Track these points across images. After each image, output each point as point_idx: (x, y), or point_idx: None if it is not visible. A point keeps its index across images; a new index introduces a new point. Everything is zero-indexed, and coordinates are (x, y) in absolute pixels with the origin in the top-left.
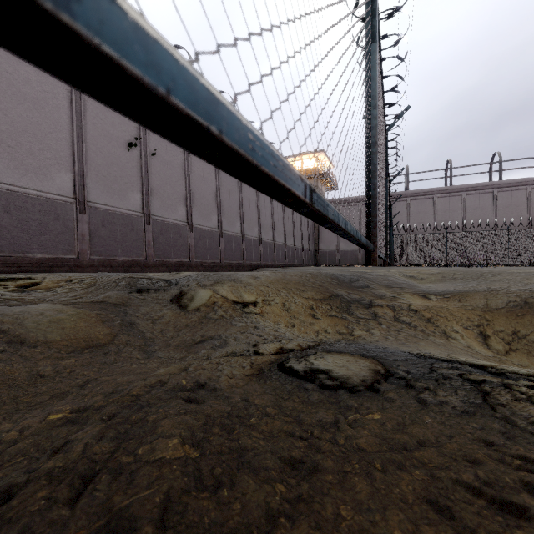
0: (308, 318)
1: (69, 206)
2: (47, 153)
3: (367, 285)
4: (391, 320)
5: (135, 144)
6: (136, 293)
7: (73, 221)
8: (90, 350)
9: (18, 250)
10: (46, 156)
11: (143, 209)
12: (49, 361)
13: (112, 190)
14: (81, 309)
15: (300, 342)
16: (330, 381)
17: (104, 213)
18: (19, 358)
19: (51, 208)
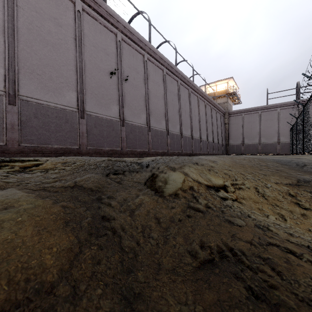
0: (294, 208)
1: (74, 114)
2: (61, 79)
3: None
4: None
5: (115, 73)
6: (113, 176)
7: (77, 124)
8: None
9: (43, 142)
10: (60, 81)
11: (119, 116)
12: None
13: (100, 104)
14: (43, 201)
15: None
16: None
17: (96, 118)
18: None
19: (63, 115)
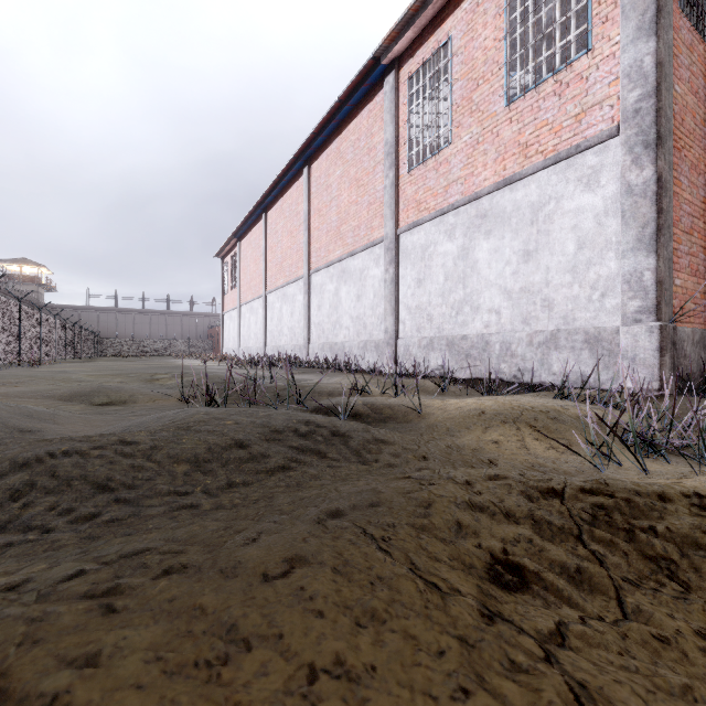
0: None
1: None
2: None
3: None
4: None
5: None
6: None
7: None
8: None
9: None
10: None
11: None
12: None
13: None
14: None
15: None
16: None
17: None
18: None
19: None
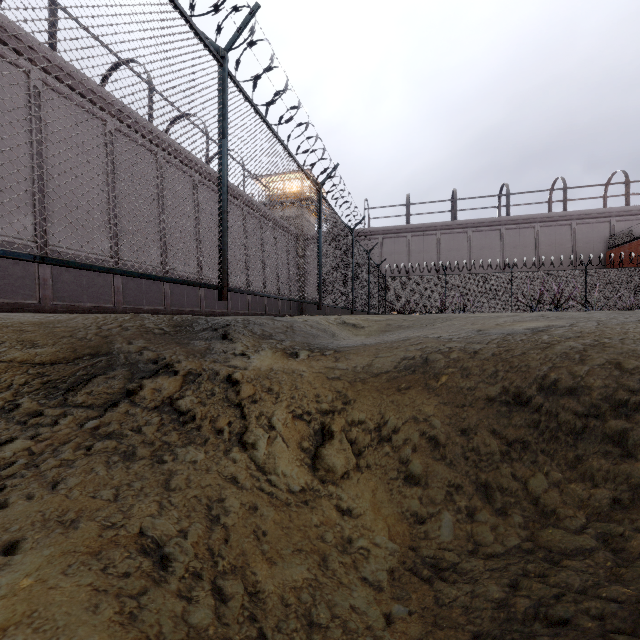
0: None
1: None
2: None
3: (224, 336)
4: (145, 409)
5: None
6: None
7: None
8: None
9: None
10: None
11: None
12: None
13: None
14: None
15: None
16: None
17: None
18: None
19: None
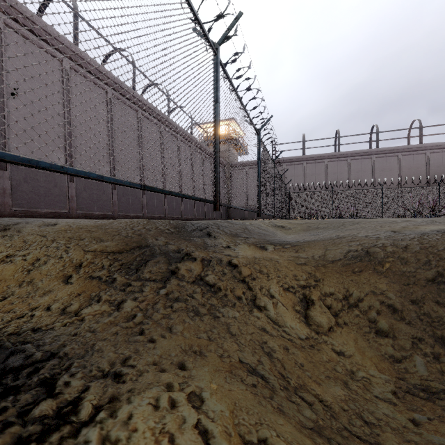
0: (53, 283)
1: None
2: None
3: (209, 235)
4: (187, 282)
5: None
6: None
7: None
8: None
9: None
10: None
11: None
12: None
13: None
14: None
15: None
16: None
17: None
18: None
19: None
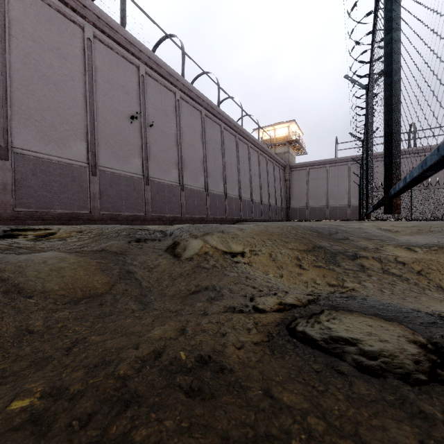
0: (295, 268)
1: (83, 170)
2: (66, 126)
3: (347, 237)
4: (380, 272)
5: (136, 117)
6: (135, 243)
7: (87, 182)
8: (86, 300)
9: (43, 206)
10: (65, 128)
11: (143, 172)
12: (42, 314)
13: (117, 156)
14: (82, 258)
15: (297, 295)
16: (369, 361)
17: (111, 175)
18: (12, 310)
19: (69, 171)
